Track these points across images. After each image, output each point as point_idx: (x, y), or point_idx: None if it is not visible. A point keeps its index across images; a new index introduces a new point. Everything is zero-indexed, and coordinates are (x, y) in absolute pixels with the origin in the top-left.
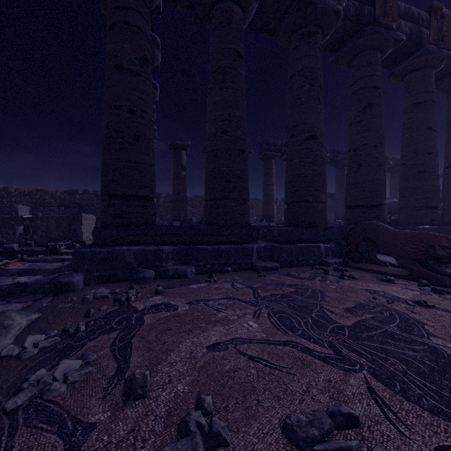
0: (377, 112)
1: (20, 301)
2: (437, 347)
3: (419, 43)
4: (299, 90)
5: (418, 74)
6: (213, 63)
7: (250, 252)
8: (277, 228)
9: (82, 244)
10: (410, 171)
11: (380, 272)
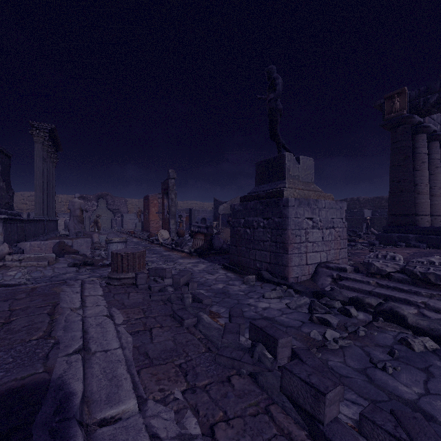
0: None
1: None
2: None
3: None
4: None
5: None
6: None
7: None
8: None
9: None
10: None
11: None
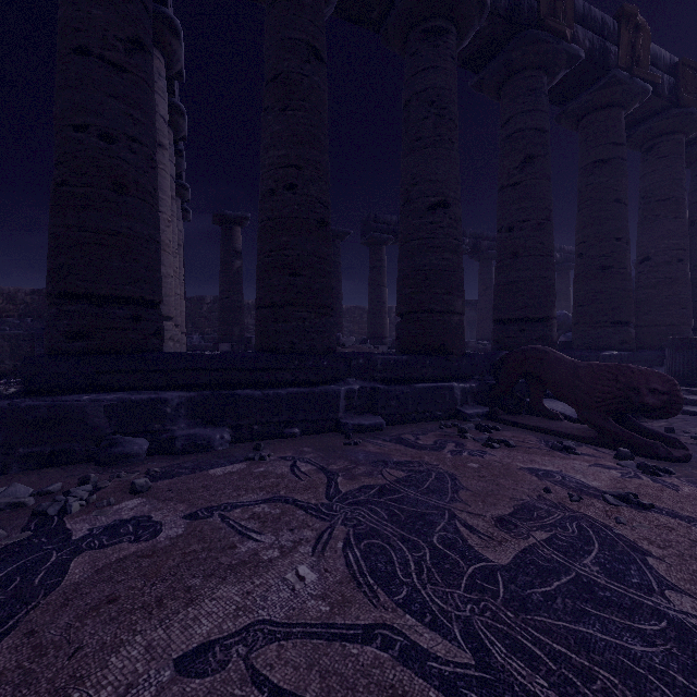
0: (542, 170)
1: None
2: (686, 624)
3: (604, 66)
4: (419, 125)
5: (602, 115)
6: (271, 64)
7: (334, 400)
8: (383, 357)
9: None
10: (590, 266)
11: (550, 431)
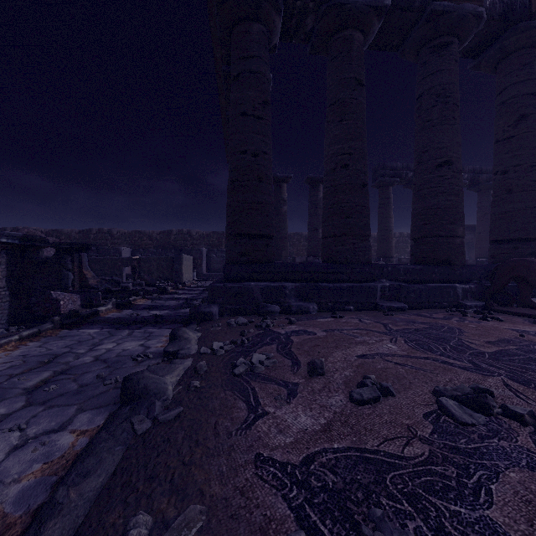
0: (534, 124)
1: (169, 328)
2: None
3: None
4: (429, 111)
5: None
6: (332, 95)
7: (374, 291)
8: (404, 266)
9: (183, 286)
10: None
11: (534, 316)
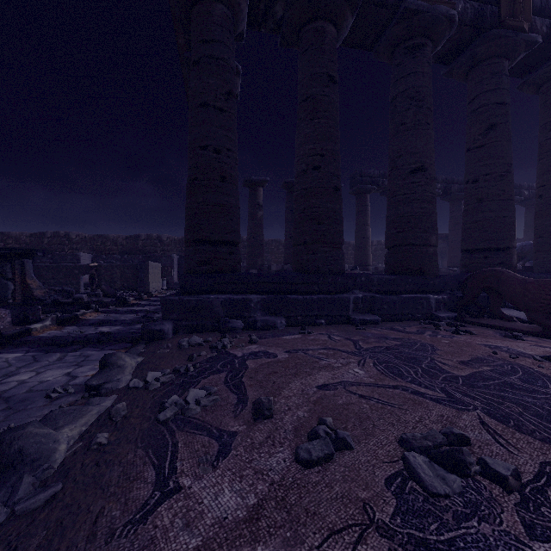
0: (503, 134)
1: (113, 349)
2: None
3: None
4: (403, 114)
5: None
6: (303, 90)
7: (346, 303)
8: (378, 276)
9: (149, 296)
10: (549, 205)
11: (505, 328)
